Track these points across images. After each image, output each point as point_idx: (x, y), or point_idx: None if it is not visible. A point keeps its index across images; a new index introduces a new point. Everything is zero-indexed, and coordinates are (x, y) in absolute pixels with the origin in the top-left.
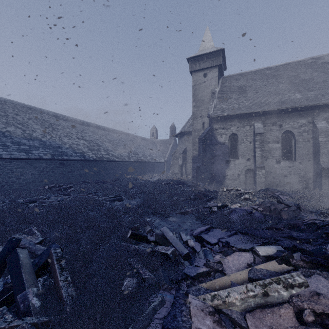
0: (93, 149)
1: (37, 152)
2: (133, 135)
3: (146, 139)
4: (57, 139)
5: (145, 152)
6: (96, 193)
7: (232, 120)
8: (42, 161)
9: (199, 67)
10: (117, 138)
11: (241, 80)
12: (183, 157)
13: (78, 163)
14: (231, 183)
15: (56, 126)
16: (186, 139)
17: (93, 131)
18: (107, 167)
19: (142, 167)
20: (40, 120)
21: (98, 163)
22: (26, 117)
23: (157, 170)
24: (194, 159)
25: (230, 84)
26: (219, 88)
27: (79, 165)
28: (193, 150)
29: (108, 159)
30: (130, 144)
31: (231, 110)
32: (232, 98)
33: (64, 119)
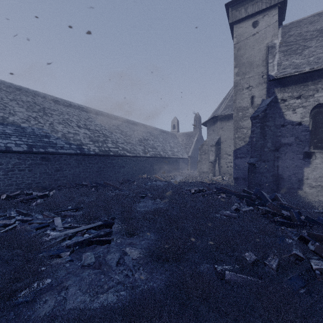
0: (97, 140)
1: (5, 142)
2: (151, 127)
3: (166, 132)
4: (47, 125)
5: (165, 146)
6: (77, 209)
7: (317, 80)
8: (11, 155)
9: (245, 13)
10: (132, 129)
11: (321, 21)
12: (216, 151)
13: (72, 158)
14: (315, 193)
15: (50, 111)
16: (220, 126)
17: (102, 120)
18: (114, 164)
19: (161, 164)
20: (29, 103)
21: (102, 158)
22: (9, 98)
23: (179, 167)
24: (237, 152)
25: (300, 30)
26: (280, 40)
27: (73, 161)
28: (234, 139)
29: (116, 153)
30: (147, 137)
31: (315, 63)
32: (311, 47)
33: (66, 105)
